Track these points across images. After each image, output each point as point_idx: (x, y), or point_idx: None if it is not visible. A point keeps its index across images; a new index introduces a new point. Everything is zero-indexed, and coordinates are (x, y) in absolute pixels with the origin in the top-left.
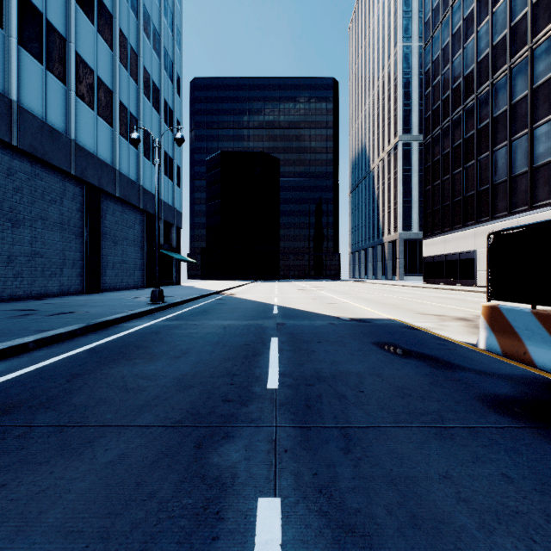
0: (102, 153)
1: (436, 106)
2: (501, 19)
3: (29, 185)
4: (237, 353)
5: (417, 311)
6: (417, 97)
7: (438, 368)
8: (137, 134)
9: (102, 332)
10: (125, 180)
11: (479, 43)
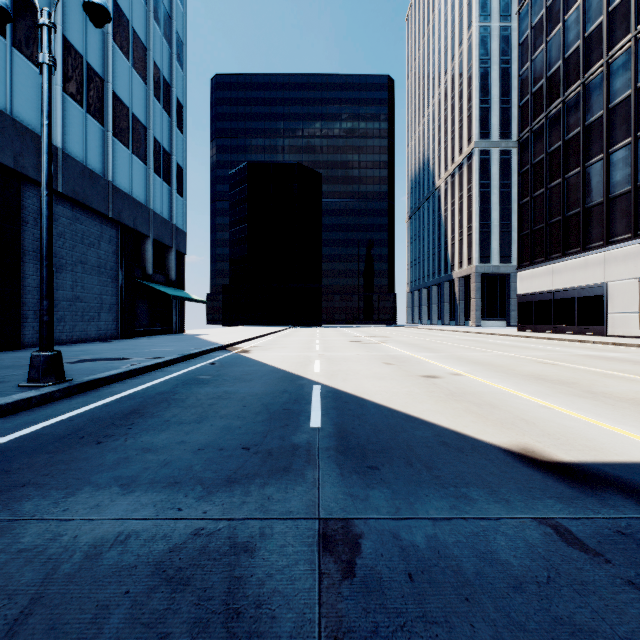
0: (24, 114)
1: (538, 86)
2: None
3: None
4: None
5: None
6: (497, 92)
7: None
8: None
9: None
10: (76, 168)
11: None
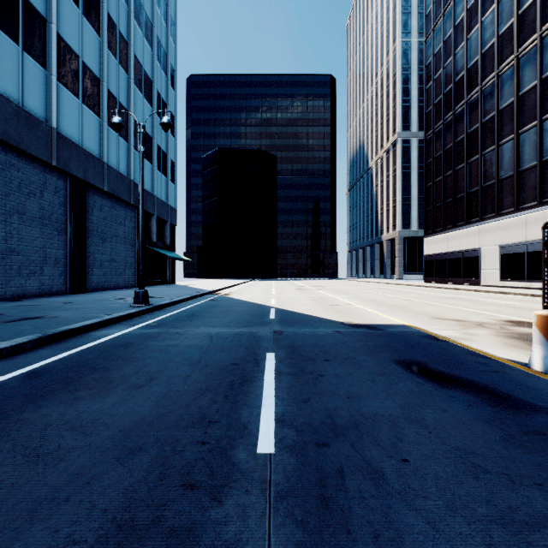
0: (88, 144)
1: (438, 100)
2: (507, 7)
3: (3, 176)
4: (220, 379)
5: (431, 314)
6: (416, 94)
7: (499, 406)
8: (119, 118)
9: (61, 345)
10: (114, 174)
11: (483, 33)
